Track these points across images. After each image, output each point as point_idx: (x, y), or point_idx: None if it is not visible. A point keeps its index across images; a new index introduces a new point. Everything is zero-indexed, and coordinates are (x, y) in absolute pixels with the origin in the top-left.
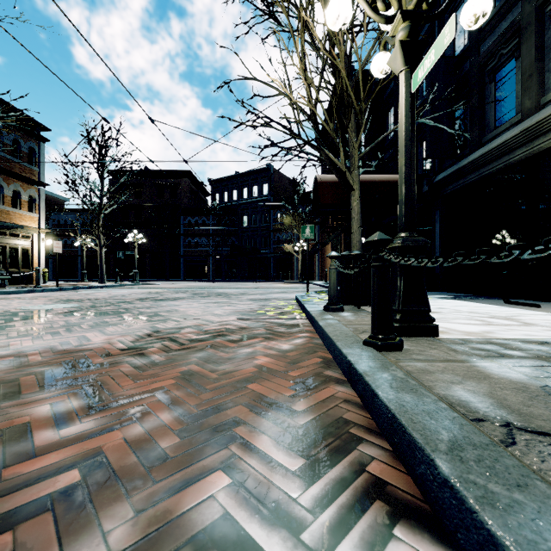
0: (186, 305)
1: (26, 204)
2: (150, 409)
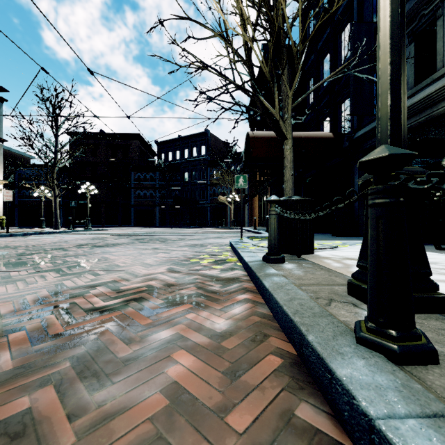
0: (120, 252)
1: None
2: None
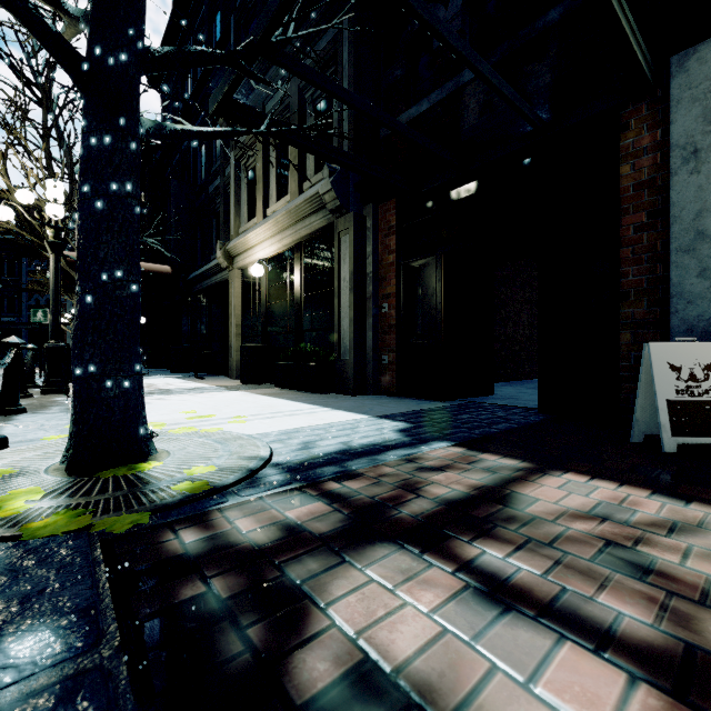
0: None
1: None
2: None
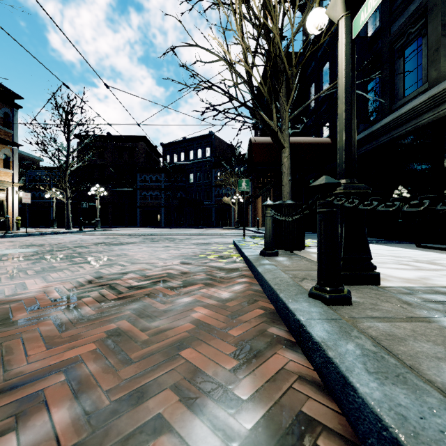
0: (136, 249)
1: (1, 161)
2: (46, 399)
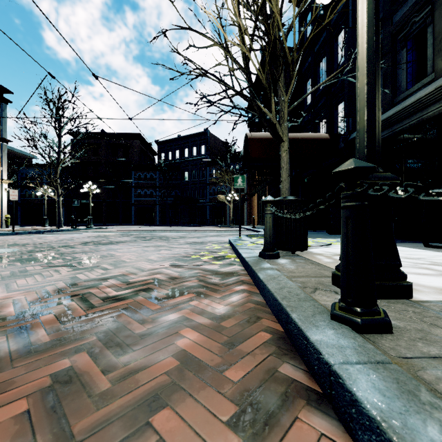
0: (124, 249)
1: None
2: None
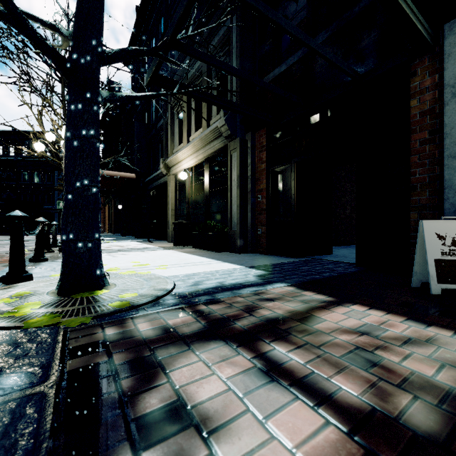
0: None
1: None
2: None
